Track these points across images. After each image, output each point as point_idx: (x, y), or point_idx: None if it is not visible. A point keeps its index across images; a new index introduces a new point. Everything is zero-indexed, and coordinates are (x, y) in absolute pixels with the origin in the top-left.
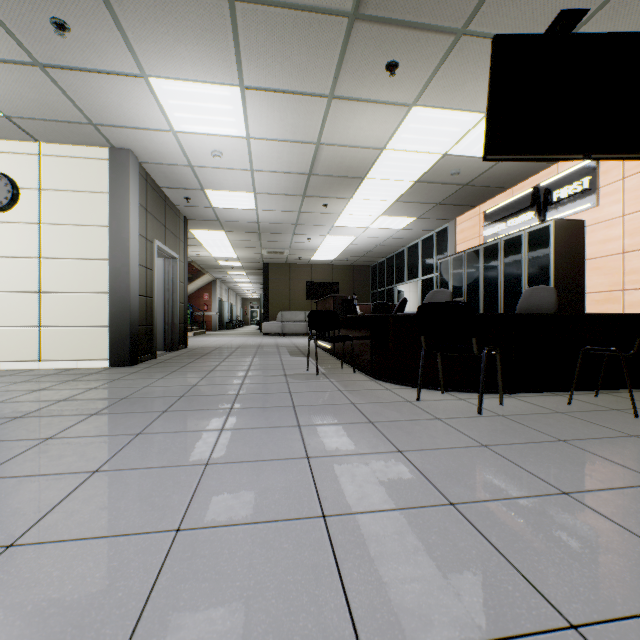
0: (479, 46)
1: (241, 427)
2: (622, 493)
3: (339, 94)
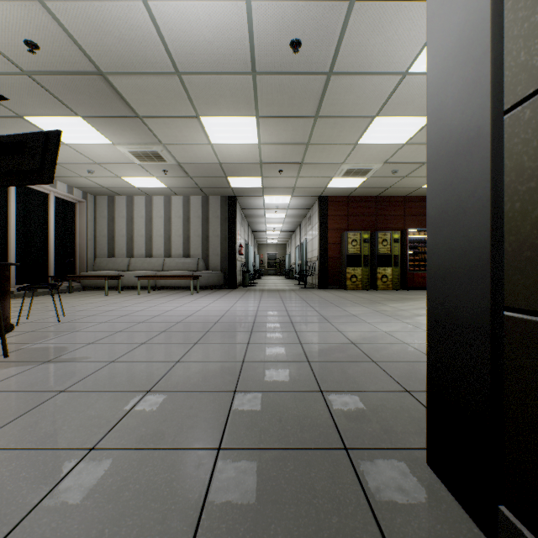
0: (0, 67)
1: (181, 316)
2: (115, 306)
3: (35, 3)
